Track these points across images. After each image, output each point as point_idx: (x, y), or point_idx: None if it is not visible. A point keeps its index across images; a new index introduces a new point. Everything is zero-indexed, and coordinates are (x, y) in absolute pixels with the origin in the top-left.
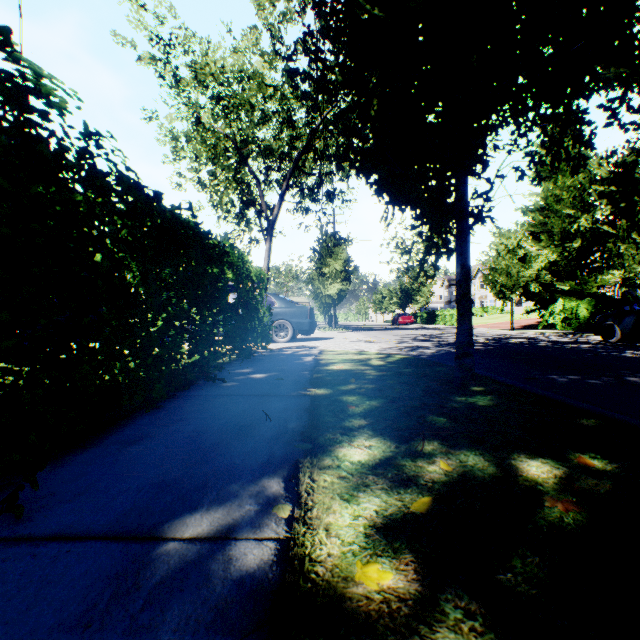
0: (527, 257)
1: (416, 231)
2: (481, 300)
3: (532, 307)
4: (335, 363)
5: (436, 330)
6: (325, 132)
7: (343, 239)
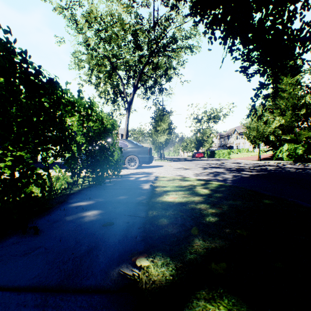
0: (267, 121)
1: (204, 110)
2: (236, 145)
3: (264, 149)
4: (168, 192)
5: (217, 161)
6: (158, 52)
7: (168, 112)
